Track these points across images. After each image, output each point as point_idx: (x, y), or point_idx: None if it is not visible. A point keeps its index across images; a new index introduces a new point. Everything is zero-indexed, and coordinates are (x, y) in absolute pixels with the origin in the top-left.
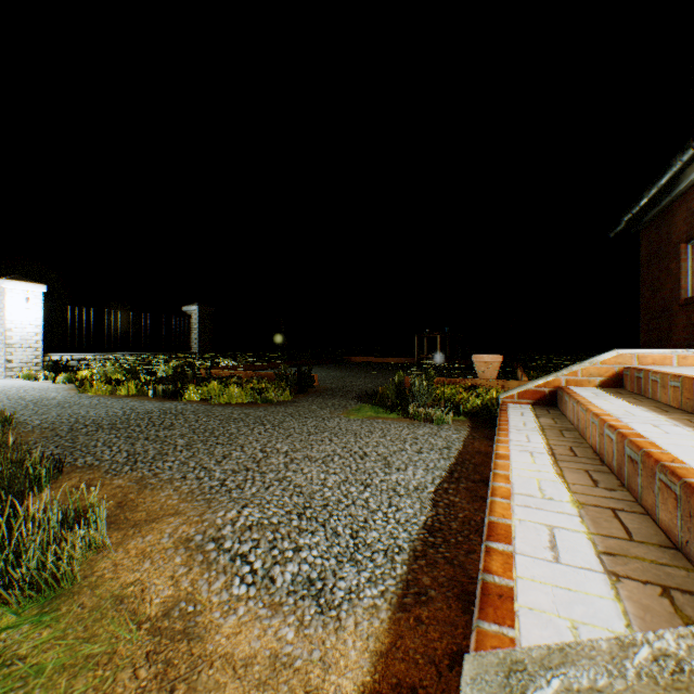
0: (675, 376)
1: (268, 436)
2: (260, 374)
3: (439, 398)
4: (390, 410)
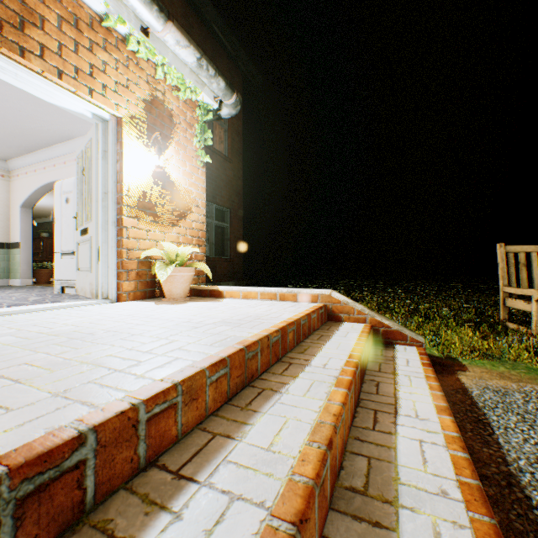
0: (220, 363)
1: None
2: None
3: None
4: None
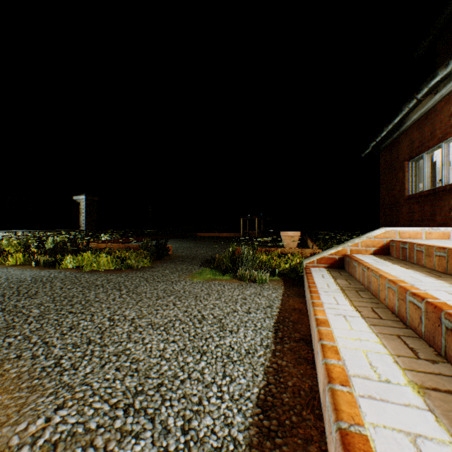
0: (440, 248)
1: (120, 302)
2: (129, 246)
3: (260, 263)
4: (225, 273)
